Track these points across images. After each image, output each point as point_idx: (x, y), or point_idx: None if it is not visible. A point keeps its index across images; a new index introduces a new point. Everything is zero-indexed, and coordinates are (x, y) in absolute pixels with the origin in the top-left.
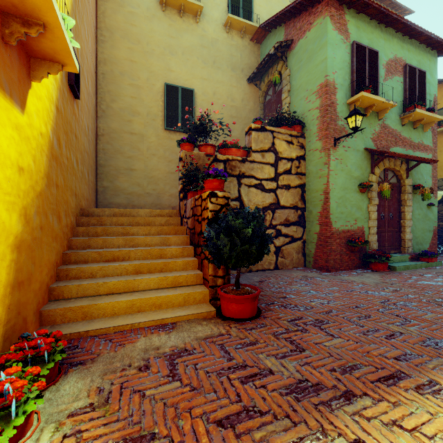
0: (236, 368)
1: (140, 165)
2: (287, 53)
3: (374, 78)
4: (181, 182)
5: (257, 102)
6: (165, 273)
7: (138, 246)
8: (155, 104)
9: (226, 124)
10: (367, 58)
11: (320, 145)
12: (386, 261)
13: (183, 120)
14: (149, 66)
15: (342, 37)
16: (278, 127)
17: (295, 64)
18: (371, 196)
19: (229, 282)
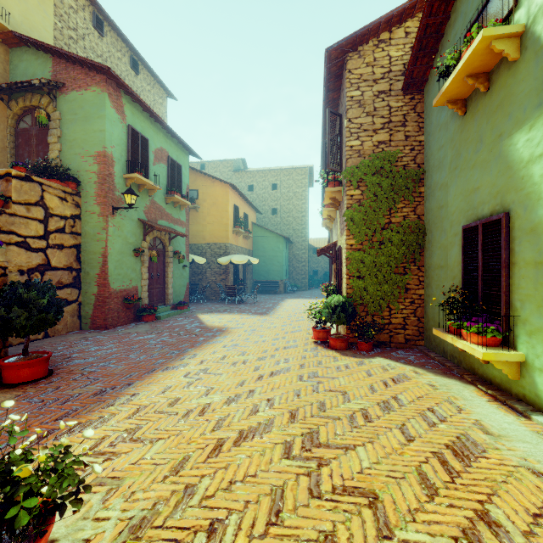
0: (51, 402)
1: None
2: (57, 93)
3: (146, 161)
4: None
5: (5, 123)
6: None
7: None
8: None
9: None
10: (140, 143)
11: (99, 210)
12: (154, 312)
13: None
14: None
15: (119, 117)
16: (48, 179)
17: (69, 113)
18: (144, 259)
19: (7, 354)
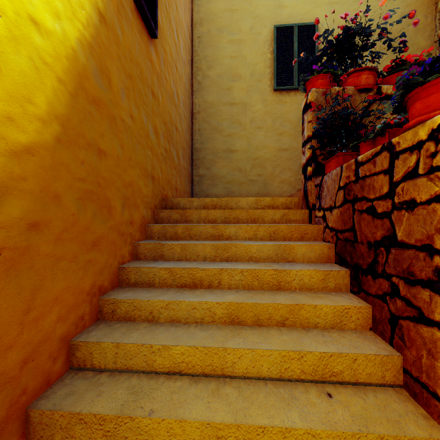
0: None
1: (241, 144)
2: None
3: None
4: (309, 146)
5: (432, 13)
6: (293, 331)
7: (235, 259)
8: (261, 60)
9: (409, 12)
10: None
11: None
12: None
13: (299, 71)
14: (252, 10)
15: None
16: None
17: None
18: None
19: None
